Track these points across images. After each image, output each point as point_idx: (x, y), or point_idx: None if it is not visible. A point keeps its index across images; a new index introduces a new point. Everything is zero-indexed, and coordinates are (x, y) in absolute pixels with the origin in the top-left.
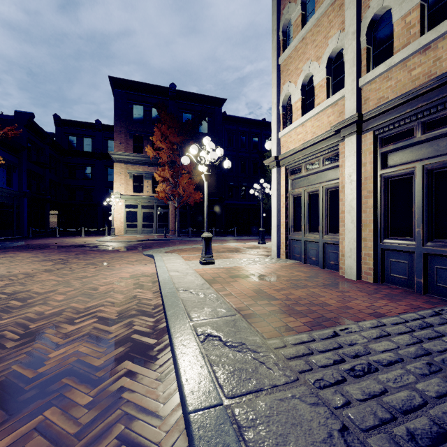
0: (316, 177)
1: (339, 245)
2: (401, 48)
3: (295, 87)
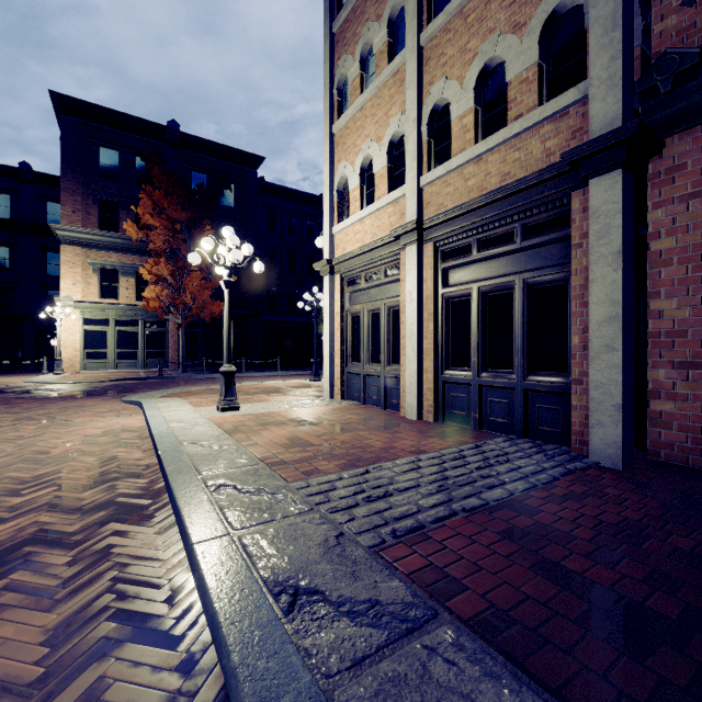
0: (378, 292)
1: (401, 379)
2: (459, 152)
3: (352, 169)
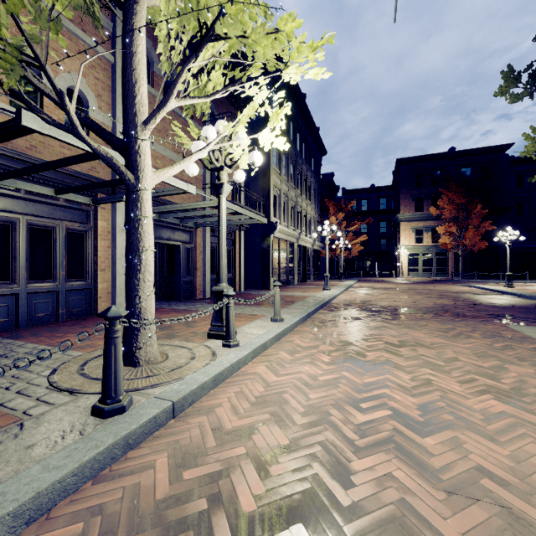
0: None
1: None
2: None
3: None
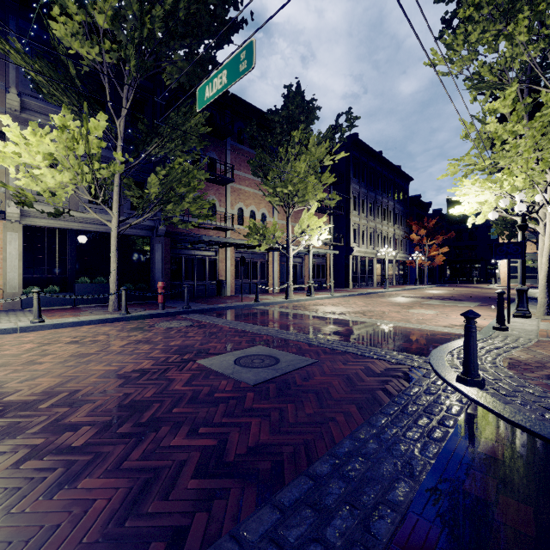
0: None
1: None
2: None
3: None
